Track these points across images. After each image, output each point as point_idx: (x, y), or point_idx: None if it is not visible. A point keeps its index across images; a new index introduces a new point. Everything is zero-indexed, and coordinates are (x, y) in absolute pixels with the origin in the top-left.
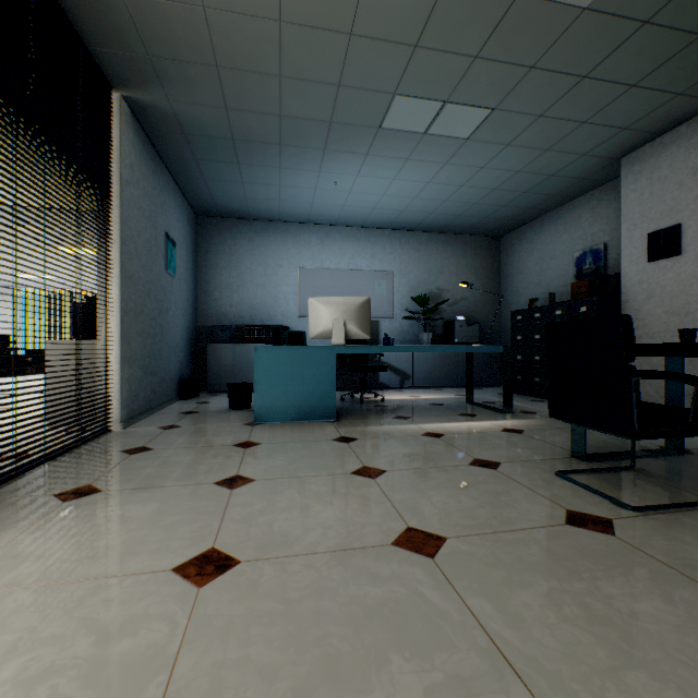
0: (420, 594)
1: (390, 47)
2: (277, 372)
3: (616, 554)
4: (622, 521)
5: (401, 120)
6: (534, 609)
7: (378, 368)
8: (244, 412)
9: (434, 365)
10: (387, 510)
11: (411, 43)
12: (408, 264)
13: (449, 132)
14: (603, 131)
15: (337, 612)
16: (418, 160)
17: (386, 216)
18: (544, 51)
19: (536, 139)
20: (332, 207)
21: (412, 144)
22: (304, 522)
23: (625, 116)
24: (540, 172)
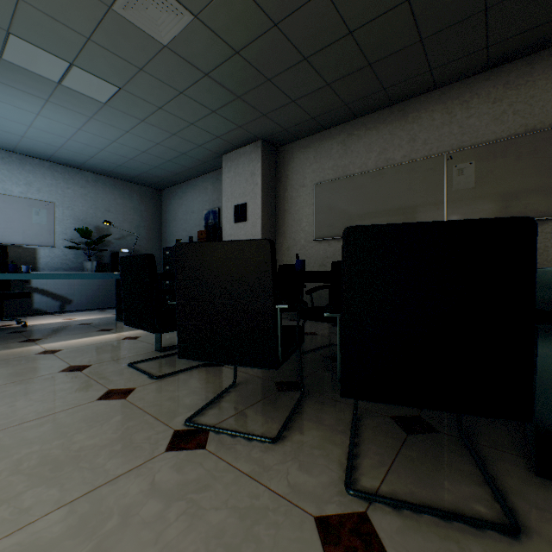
0: None
1: None
2: None
3: (113, 411)
4: (142, 388)
5: (27, 61)
6: None
7: (19, 294)
8: None
9: (99, 290)
10: None
11: None
12: (73, 198)
13: (86, 92)
14: (207, 134)
15: None
16: (61, 105)
17: (42, 148)
18: (147, 62)
19: (163, 123)
20: None
21: (49, 88)
22: None
23: (216, 129)
24: (175, 149)
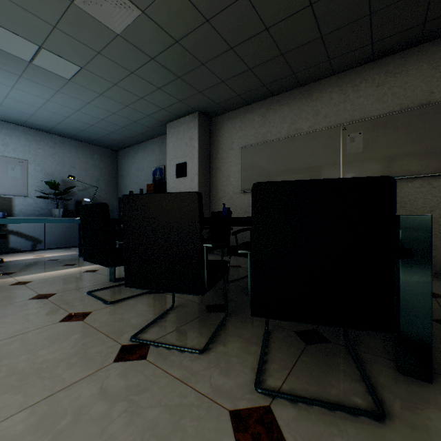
0: None
1: None
2: None
3: (72, 331)
4: (97, 311)
5: (3, 43)
6: None
7: None
8: None
9: (65, 232)
10: None
11: None
12: (44, 157)
13: (53, 70)
14: (154, 106)
15: None
16: (32, 80)
17: (17, 115)
18: (104, 47)
19: (118, 97)
20: None
21: (22, 66)
22: None
23: (161, 102)
24: (128, 118)
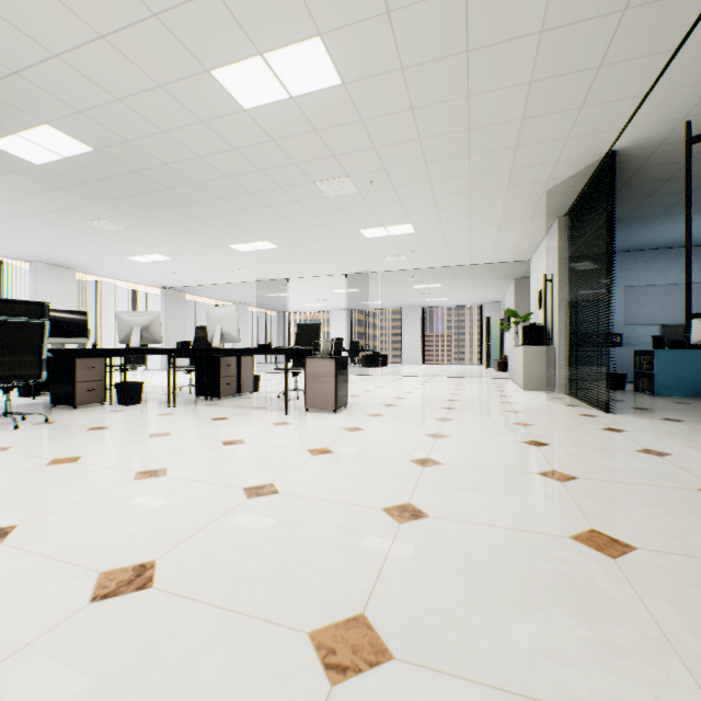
0: None
1: None
2: (671, 365)
3: None
4: None
5: None
6: None
7: None
8: (627, 391)
9: None
10: None
11: None
12: None
13: None
14: None
15: None
16: None
17: None
18: None
19: None
20: (668, 239)
21: None
22: None
23: None
24: None
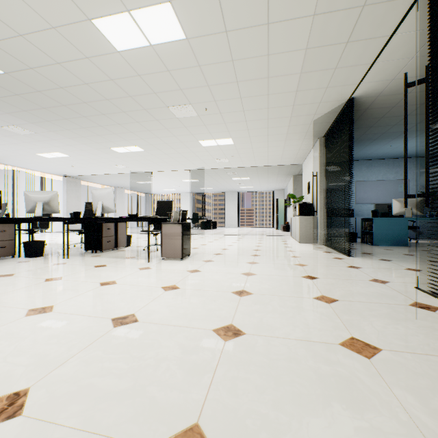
0: None
1: None
2: (382, 227)
3: None
4: None
5: None
6: None
7: (415, 227)
8: (358, 243)
9: None
10: None
11: None
12: (418, 175)
13: None
14: None
15: None
16: None
17: (408, 153)
18: None
19: None
20: (379, 154)
21: None
22: None
23: None
24: None
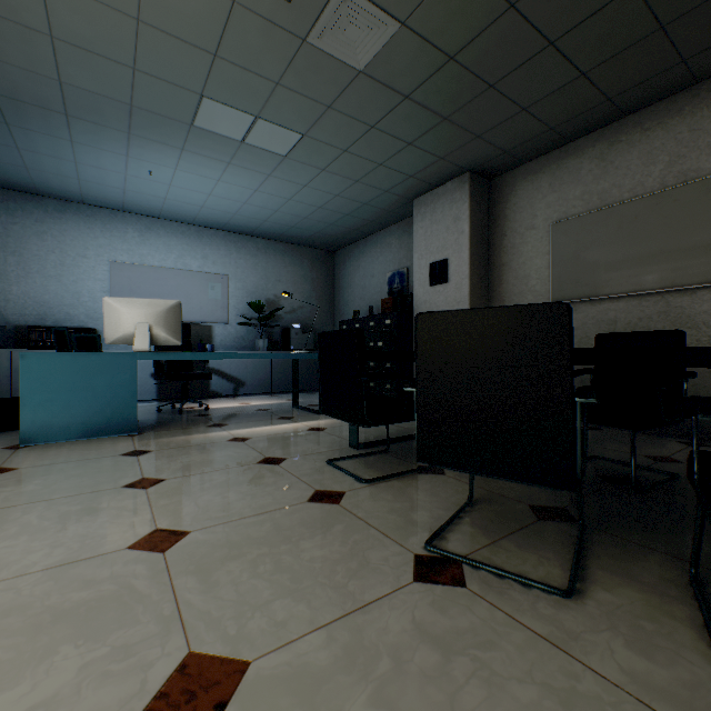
0: (130, 587)
1: (188, 47)
2: (56, 383)
3: (330, 518)
4: (352, 492)
5: (215, 123)
6: (235, 573)
7: (202, 375)
8: (13, 434)
9: (270, 372)
10: (143, 517)
11: (210, 50)
12: (245, 269)
13: (267, 146)
14: (397, 175)
15: (19, 625)
16: (241, 167)
17: (218, 217)
18: (337, 97)
19: (346, 169)
20: (151, 198)
21: (232, 149)
22: (29, 546)
23: (409, 166)
24: (356, 200)
